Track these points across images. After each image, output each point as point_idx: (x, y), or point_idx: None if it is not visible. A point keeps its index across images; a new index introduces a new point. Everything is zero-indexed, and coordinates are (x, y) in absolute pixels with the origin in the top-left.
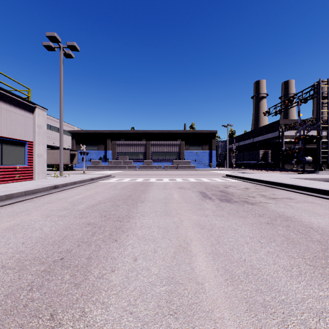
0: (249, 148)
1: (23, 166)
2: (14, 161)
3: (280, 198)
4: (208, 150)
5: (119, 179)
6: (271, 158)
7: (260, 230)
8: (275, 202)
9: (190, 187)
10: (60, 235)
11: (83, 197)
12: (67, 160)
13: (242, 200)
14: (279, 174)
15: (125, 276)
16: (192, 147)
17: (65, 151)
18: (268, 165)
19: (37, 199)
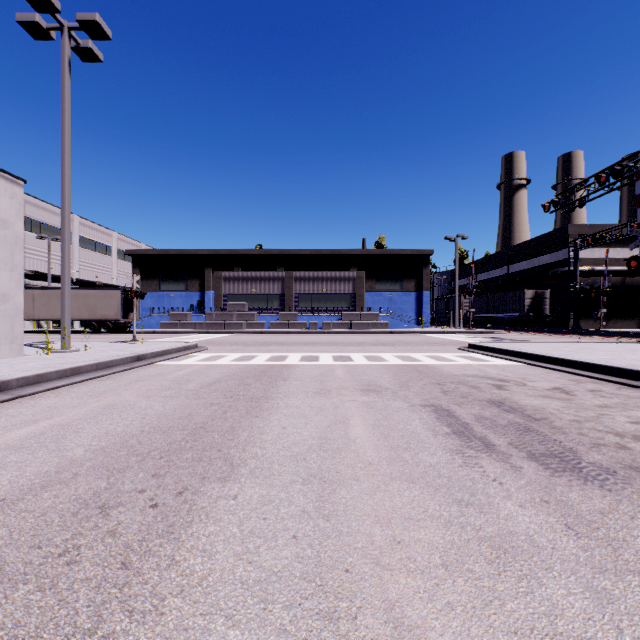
0: (499, 287)
1: None
2: None
3: None
4: (414, 290)
5: (210, 357)
6: (549, 306)
7: None
8: None
9: (397, 387)
10: None
11: (28, 438)
12: (116, 311)
13: (627, 463)
14: (597, 343)
15: None
16: (381, 285)
17: (112, 292)
18: (544, 321)
19: None
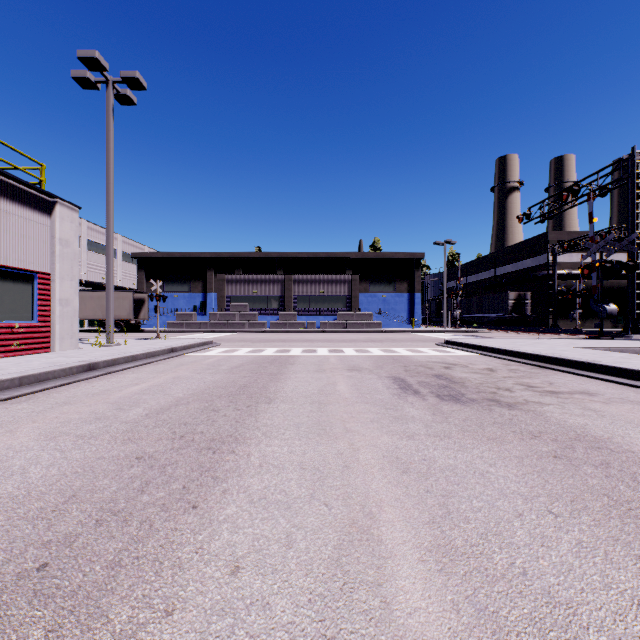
0: (487, 289)
1: (30, 324)
2: (10, 313)
3: (567, 393)
4: (406, 292)
5: (227, 350)
6: (532, 307)
7: (544, 475)
8: (560, 403)
9: (374, 368)
10: (63, 489)
11: (143, 390)
12: (128, 312)
13: (487, 398)
14: (552, 340)
15: (198, 634)
16: (375, 287)
17: (124, 293)
18: (526, 321)
19: (44, 395)
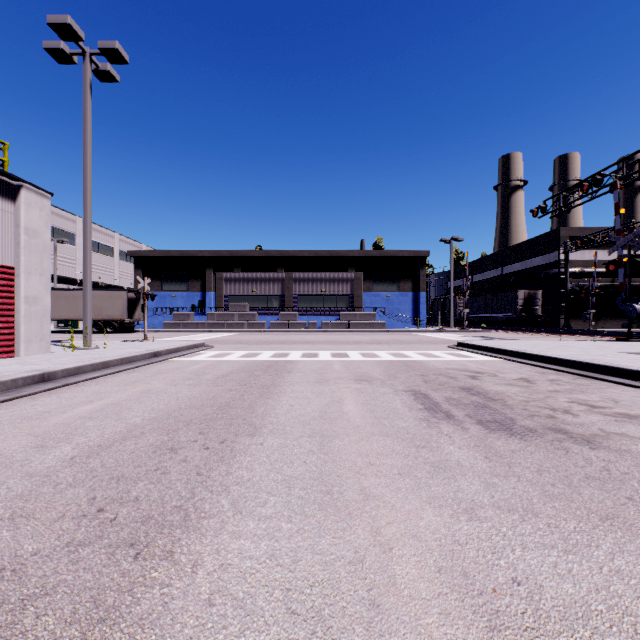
0: (494, 288)
1: None
2: None
3: None
4: (411, 291)
5: (218, 354)
6: (541, 306)
7: None
8: None
9: (386, 378)
10: None
11: (93, 412)
12: (121, 312)
13: (548, 426)
14: (577, 342)
15: None
16: (378, 286)
17: (117, 292)
18: (536, 321)
19: None
